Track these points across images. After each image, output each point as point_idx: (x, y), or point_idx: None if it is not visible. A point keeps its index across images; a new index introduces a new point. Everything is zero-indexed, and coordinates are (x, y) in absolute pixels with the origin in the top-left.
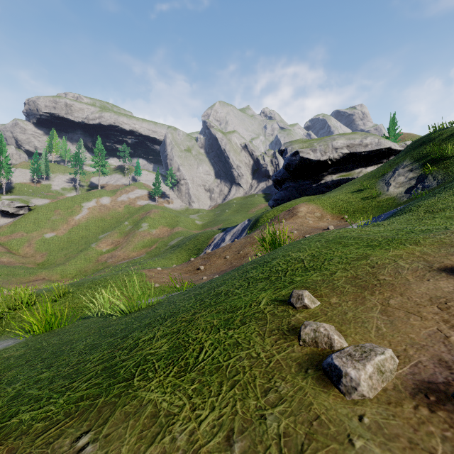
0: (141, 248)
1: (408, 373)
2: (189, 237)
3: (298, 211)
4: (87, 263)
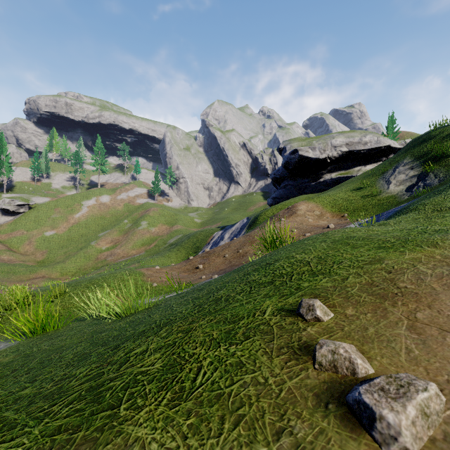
0: (140, 246)
1: None
2: (188, 236)
3: (297, 209)
4: (87, 261)
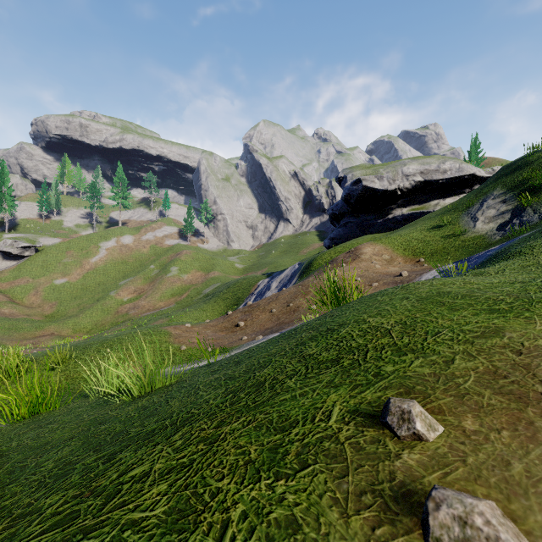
0: (170, 297)
1: None
2: (227, 284)
3: (361, 252)
4: (105, 315)
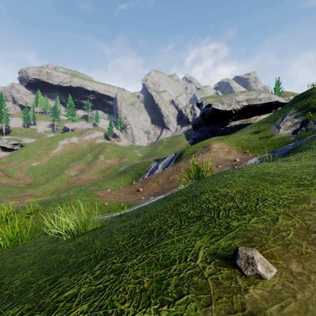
0: (99, 173)
1: None
2: (132, 166)
3: (211, 147)
4: (61, 184)
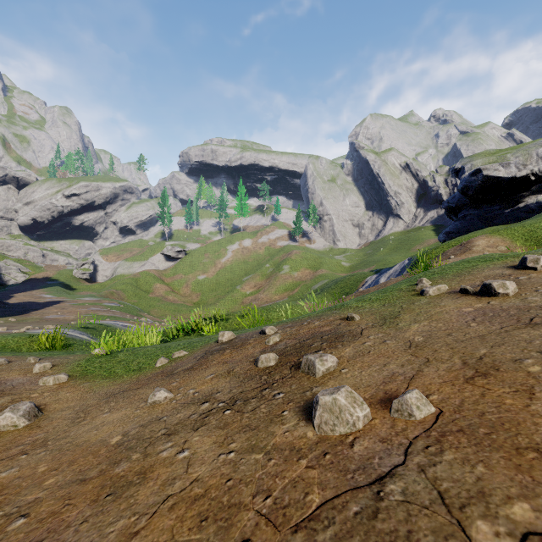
0: (283, 292)
1: (450, 291)
2: (334, 281)
3: (473, 244)
4: (234, 304)
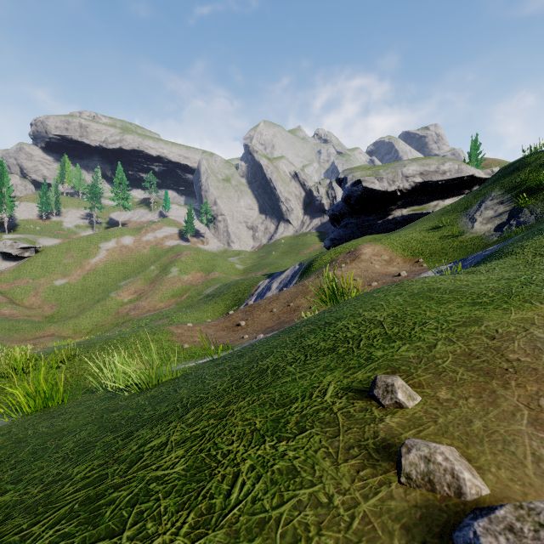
0: (170, 298)
1: None
2: (227, 285)
3: (361, 253)
4: (105, 316)
